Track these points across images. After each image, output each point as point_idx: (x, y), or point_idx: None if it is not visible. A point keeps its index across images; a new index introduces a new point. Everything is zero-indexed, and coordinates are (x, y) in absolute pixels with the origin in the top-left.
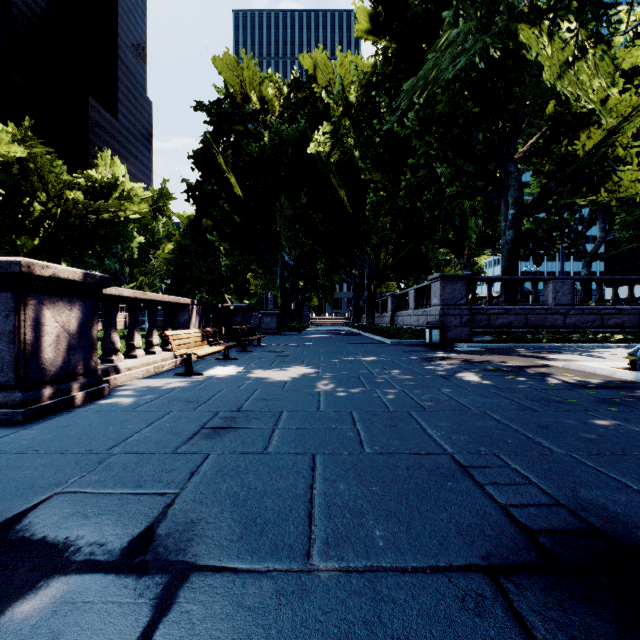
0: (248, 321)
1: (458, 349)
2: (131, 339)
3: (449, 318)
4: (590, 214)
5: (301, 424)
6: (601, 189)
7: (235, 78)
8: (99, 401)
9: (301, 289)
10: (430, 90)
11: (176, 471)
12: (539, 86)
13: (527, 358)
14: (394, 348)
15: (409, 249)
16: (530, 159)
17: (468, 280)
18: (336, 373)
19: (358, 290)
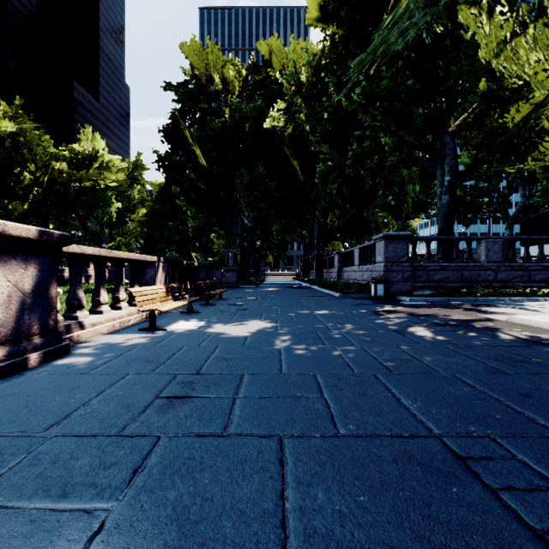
0: (211, 276)
1: (402, 302)
2: (97, 295)
3: (392, 274)
4: (512, 182)
5: (264, 392)
6: (528, 158)
7: (200, 62)
8: (56, 361)
9: (258, 248)
10: (380, 62)
11: (116, 467)
12: (473, 65)
13: (468, 311)
14: (343, 301)
15: (353, 213)
16: (461, 133)
17: (409, 240)
18: (294, 328)
19: (308, 249)
